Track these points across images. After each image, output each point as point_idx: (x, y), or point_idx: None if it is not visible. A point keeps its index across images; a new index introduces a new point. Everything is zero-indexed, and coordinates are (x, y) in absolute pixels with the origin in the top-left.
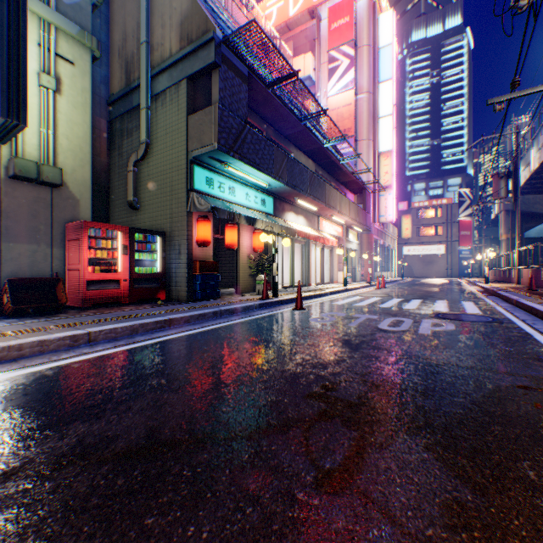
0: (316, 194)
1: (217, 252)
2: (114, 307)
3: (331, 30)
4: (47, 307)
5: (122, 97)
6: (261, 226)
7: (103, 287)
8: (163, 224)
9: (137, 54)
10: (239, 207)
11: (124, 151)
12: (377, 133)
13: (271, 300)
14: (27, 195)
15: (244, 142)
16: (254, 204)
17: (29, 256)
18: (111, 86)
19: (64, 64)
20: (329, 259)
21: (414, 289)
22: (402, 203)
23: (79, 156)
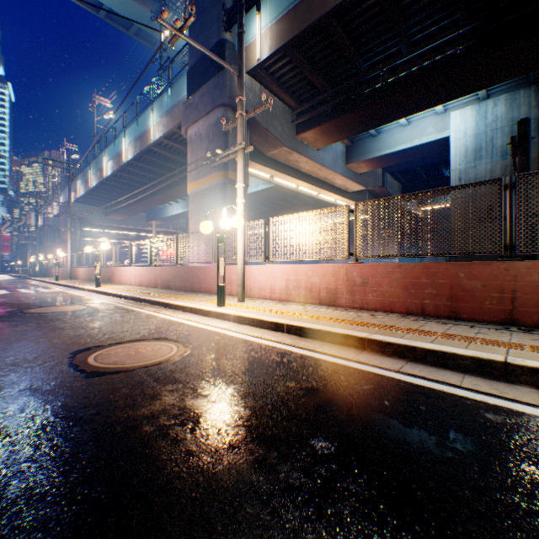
0: None
1: None
2: None
3: None
4: None
5: None
6: None
7: None
8: None
9: None
10: None
11: None
12: None
13: None
14: None
15: None
16: None
17: None
18: None
19: None
20: None
21: None
22: None
23: None
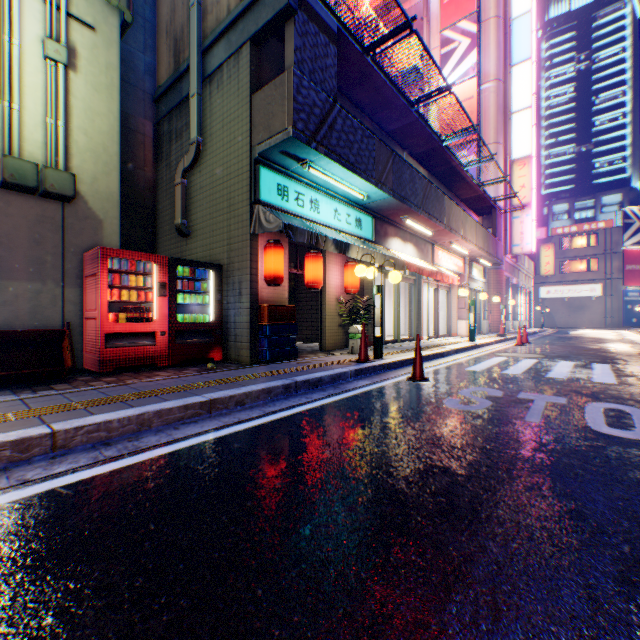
0: (432, 211)
1: (296, 295)
2: (144, 372)
3: (444, 4)
4: (43, 373)
5: (170, 89)
6: (356, 254)
7: (129, 343)
8: (218, 254)
9: (187, 26)
10: (325, 228)
11: (172, 160)
12: (508, 135)
13: (373, 364)
14: (27, 212)
15: (332, 128)
16: (346, 226)
17: (29, 299)
18: (158, 77)
19: (80, 30)
20: (445, 303)
21: (575, 346)
22: (538, 229)
23: (102, 159)
